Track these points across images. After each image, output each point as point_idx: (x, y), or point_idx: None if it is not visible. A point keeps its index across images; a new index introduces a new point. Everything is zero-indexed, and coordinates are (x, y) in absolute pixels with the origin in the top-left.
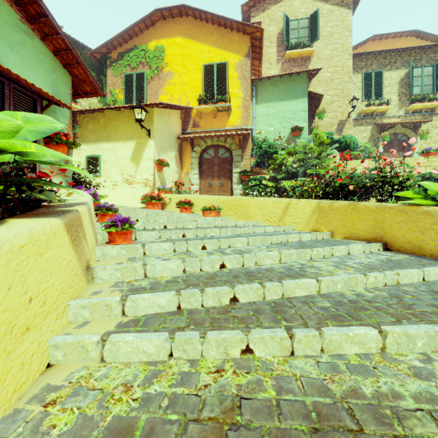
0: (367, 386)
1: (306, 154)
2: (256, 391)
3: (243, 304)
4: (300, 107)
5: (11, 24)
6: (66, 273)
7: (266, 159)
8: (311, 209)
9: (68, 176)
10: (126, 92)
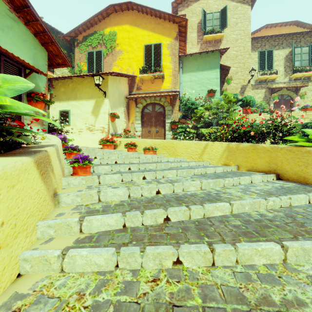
0: (275, 294)
1: (218, 109)
2: (186, 299)
3: (174, 223)
4: (213, 76)
5: (2, 12)
6: (35, 200)
7: (189, 113)
8: (223, 149)
9: (45, 125)
10: (89, 64)
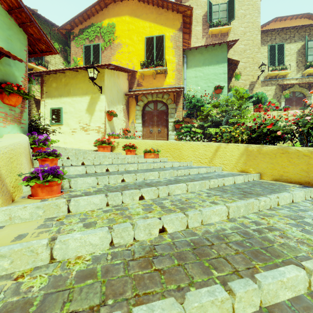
0: None
1: (227, 107)
2: None
3: None
4: (221, 71)
5: None
6: None
7: (195, 111)
8: (239, 152)
9: (24, 124)
10: (86, 59)
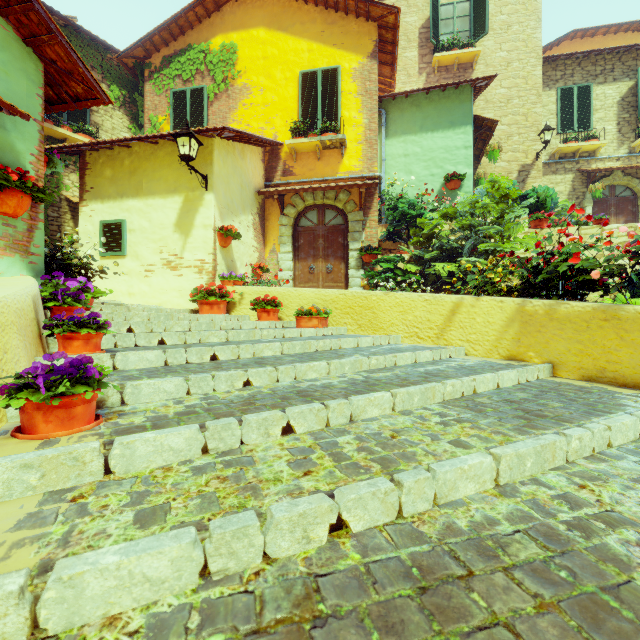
0: None
1: (473, 217)
2: None
3: None
4: (459, 142)
5: None
6: None
7: (404, 226)
8: (505, 317)
9: (36, 255)
10: (176, 119)
